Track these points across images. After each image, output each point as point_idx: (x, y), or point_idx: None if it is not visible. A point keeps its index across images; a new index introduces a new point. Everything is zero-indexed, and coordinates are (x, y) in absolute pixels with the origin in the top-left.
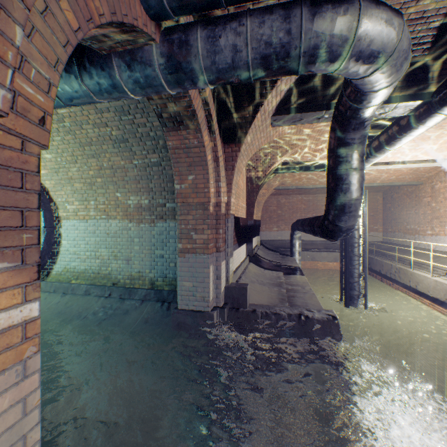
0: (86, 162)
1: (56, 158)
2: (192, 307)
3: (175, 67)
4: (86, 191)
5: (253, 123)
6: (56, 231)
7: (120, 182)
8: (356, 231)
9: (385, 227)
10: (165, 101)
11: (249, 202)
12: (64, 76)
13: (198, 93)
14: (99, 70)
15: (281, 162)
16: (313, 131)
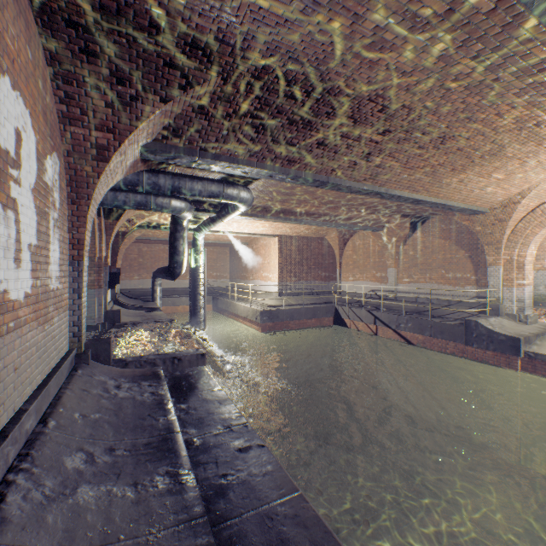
0: None
1: None
2: None
3: None
4: None
5: (127, 211)
6: None
7: None
8: (200, 277)
9: (232, 275)
10: None
11: (114, 252)
12: None
13: None
14: None
15: (143, 222)
16: None
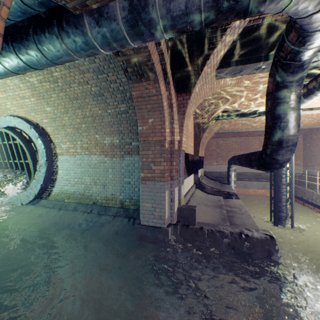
0: (74, 112)
1: (54, 110)
2: (151, 223)
3: (135, 19)
4: (75, 134)
5: (201, 75)
6: (55, 163)
7: (98, 127)
8: None
9: (305, 162)
10: (129, 57)
11: (196, 143)
12: (49, 37)
13: (155, 50)
14: (74, 29)
15: (221, 111)
16: (249, 83)
